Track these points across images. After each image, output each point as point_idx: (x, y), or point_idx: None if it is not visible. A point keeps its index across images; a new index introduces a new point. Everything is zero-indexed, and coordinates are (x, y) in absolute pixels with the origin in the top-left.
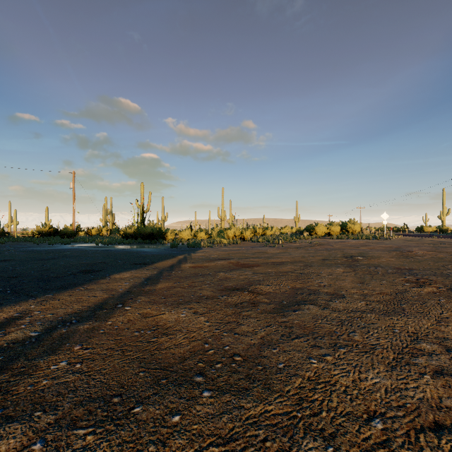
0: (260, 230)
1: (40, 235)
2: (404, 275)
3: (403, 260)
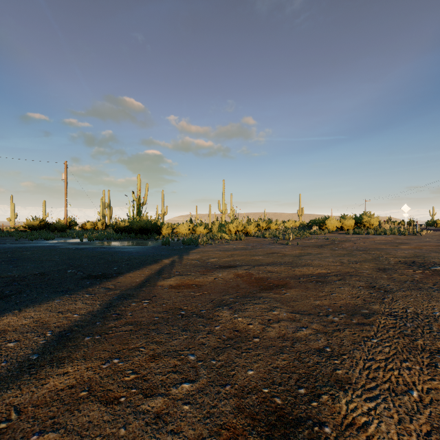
0: (263, 224)
1: (30, 229)
2: None
3: None
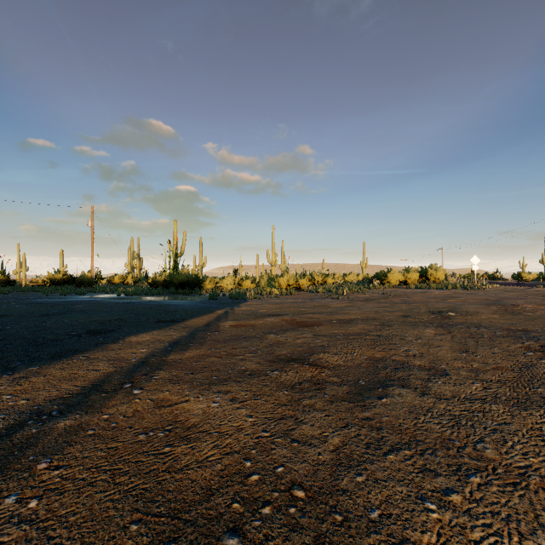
0: (319, 278)
1: (52, 284)
2: (521, 340)
3: (510, 318)
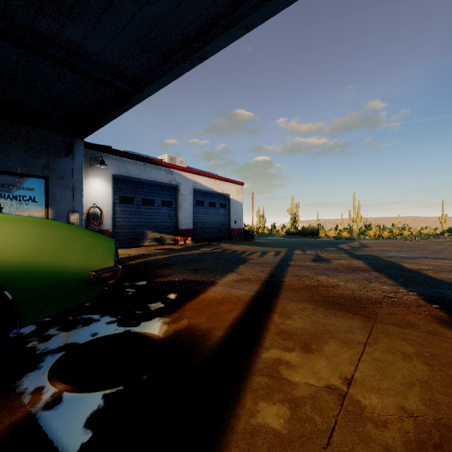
0: (396, 231)
1: None
2: None
3: None
